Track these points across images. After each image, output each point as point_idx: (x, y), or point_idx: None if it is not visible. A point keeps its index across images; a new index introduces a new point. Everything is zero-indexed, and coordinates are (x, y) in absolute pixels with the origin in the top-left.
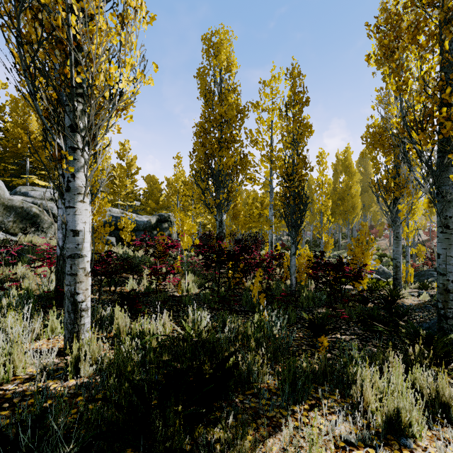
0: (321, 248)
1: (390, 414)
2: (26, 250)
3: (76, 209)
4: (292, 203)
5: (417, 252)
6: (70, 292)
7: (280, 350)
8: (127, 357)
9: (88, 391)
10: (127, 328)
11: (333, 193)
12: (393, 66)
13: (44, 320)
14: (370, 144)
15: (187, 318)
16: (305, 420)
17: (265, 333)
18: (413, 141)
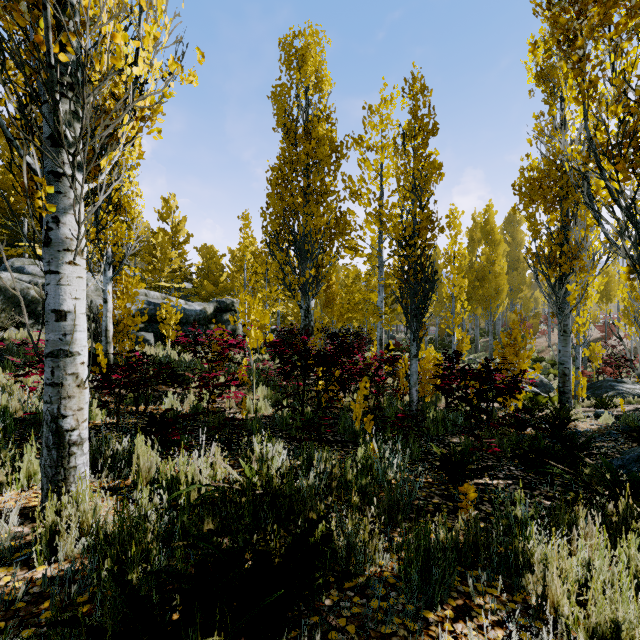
0: (453, 349)
1: (602, 631)
2: (16, 351)
3: (60, 275)
4: (413, 280)
5: (590, 354)
6: (51, 414)
7: (400, 506)
8: (139, 526)
9: (65, 588)
10: (154, 470)
11: (467, 271)
12: (572, 61)
13: (16, 459)
14: (526, 195)
15: (253, 453)
16: (449, 639)
17: (374, 478)
18: (604, 176)
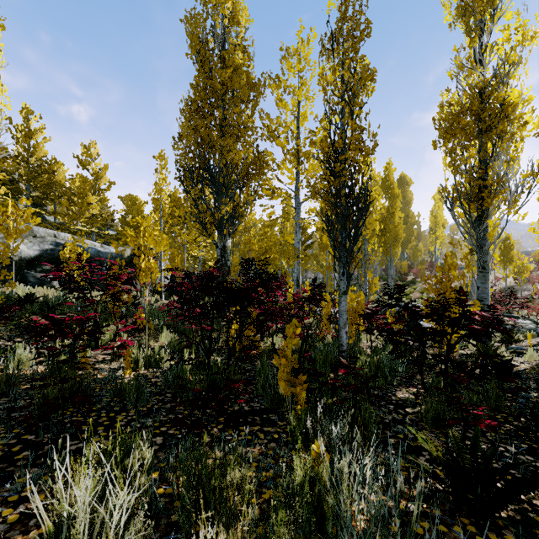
0: (365, 289)
1: None
2: None
3: None
4: (344, 202)
5: None
6: None
7: None
8: None
9: None
10: None
11: None
12: None
13: None
14: (447, 128)
15: None
16: None
17: None
18: None
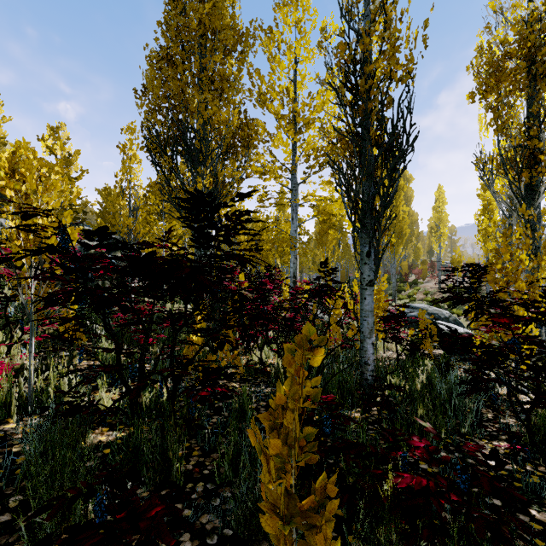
0: None
1: None
2: None
3: None
4: (373, 137)
5: None
6: None
7: None
8: None
9: None
10: None
11: None
12: None
13: None
14: (490, 74)
15: None
16: None
17: None
18: None
